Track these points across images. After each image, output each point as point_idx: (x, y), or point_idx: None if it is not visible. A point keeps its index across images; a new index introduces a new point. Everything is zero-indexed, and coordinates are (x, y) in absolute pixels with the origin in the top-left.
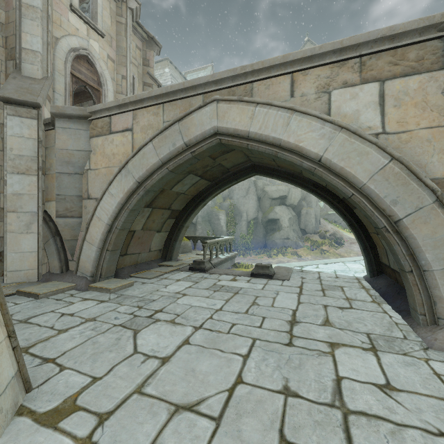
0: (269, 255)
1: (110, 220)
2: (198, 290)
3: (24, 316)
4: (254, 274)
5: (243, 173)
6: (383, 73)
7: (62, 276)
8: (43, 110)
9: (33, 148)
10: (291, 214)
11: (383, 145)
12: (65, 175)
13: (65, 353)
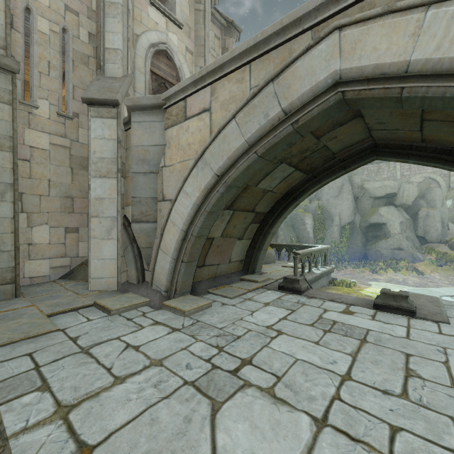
0: (373, 270)
1: (185, 226)
2: (297, 325)
3: (88, 342)
4: (381, 306)
5: (356, 159)
6: None
7: (138, 287)
8: (123, 109)
9: (113, 150)
10: (402, 217)
11: None
12: (140, 174)
13: (109, 437)
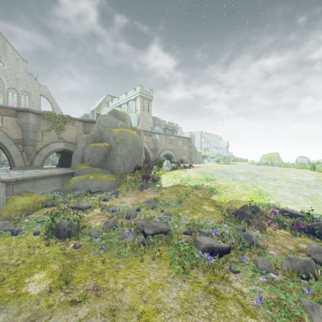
0: None
1: None
2: None
3: None
4: None
5: None
6: (2, 114)
7: None
8: None
9: None
10: None
11: (2, 130)
12: None
13: None
